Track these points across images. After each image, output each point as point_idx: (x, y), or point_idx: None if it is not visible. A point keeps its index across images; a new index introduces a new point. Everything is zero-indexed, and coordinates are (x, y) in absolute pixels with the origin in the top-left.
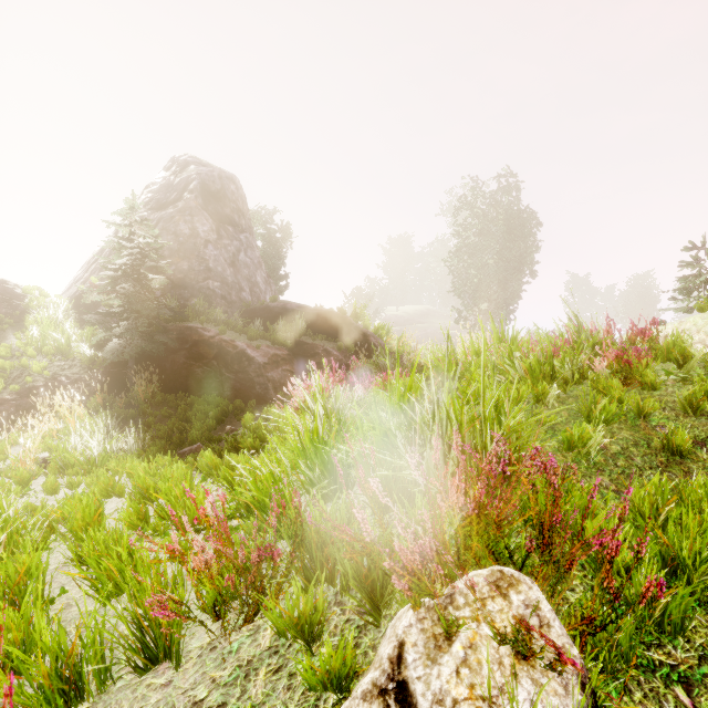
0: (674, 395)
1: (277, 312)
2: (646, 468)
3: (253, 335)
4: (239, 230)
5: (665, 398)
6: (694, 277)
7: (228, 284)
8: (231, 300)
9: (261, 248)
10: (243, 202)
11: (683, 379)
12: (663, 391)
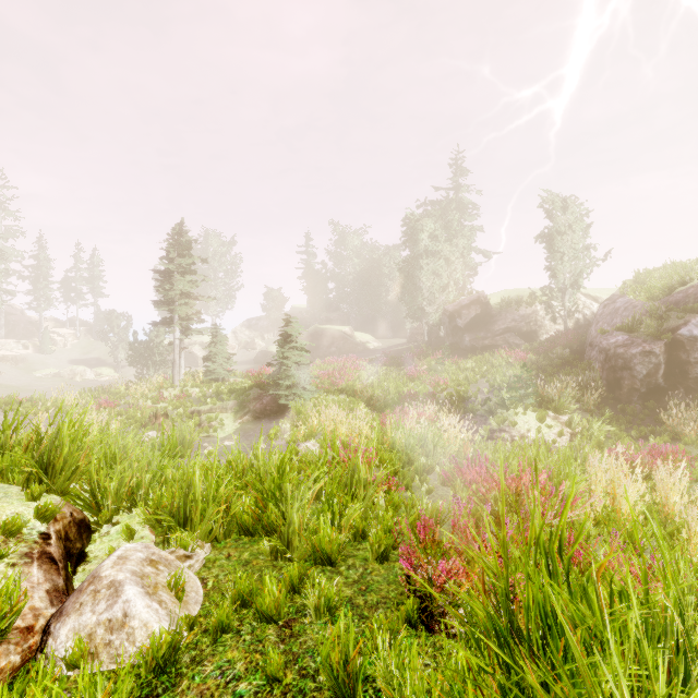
0: None
1: None
2: None
3: None
4: None
5: None
6: None
7: None
8: None
9: None
10: None
11: None
12: None
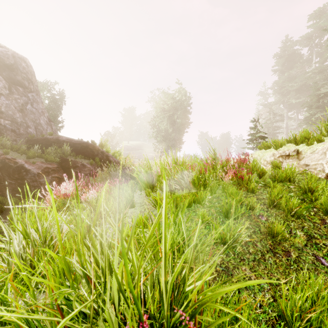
0: (262, 194)
1: (52, 141)
2: (265, 252)
3: (31, 155)
4: (27, 91)
5: (263, 199)
6: (254, 134)
7: (17, 123)
8: (20, 133)
9: (48, 104)
10: (32, 75)
11: (264, 185)
12: (256, 192)
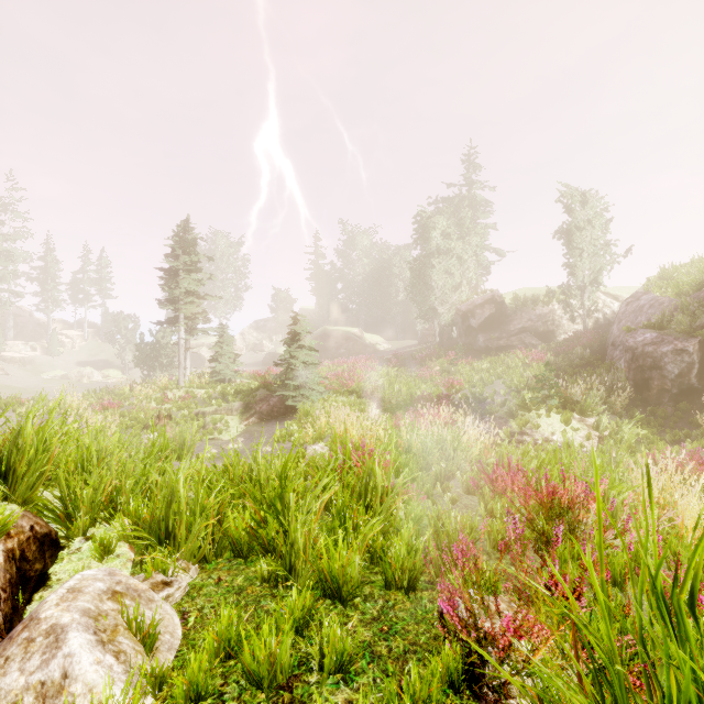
0: None
1: None
2: None
3: None
4: None
5: None
6: None
7: None
8: None
9: None
10: None
11: None
12: None
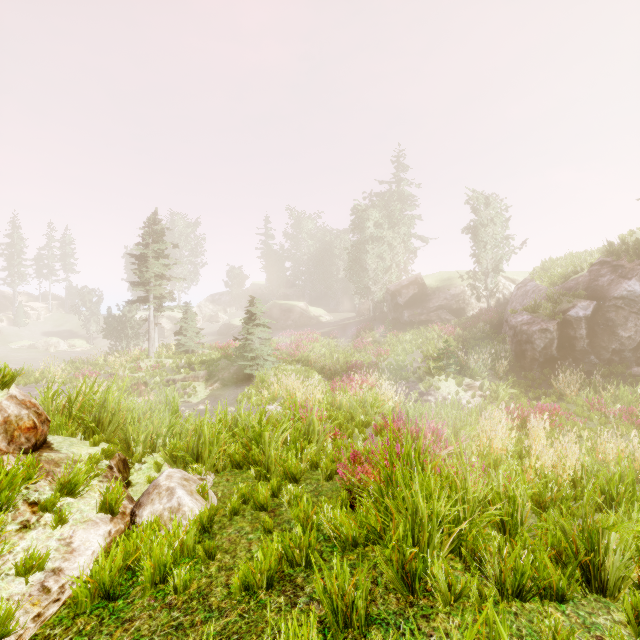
0: None
1: None
2: None
3: None
4: None
5: None
6: None
7: None
8: None
9: None
10: None
11: None
12: None
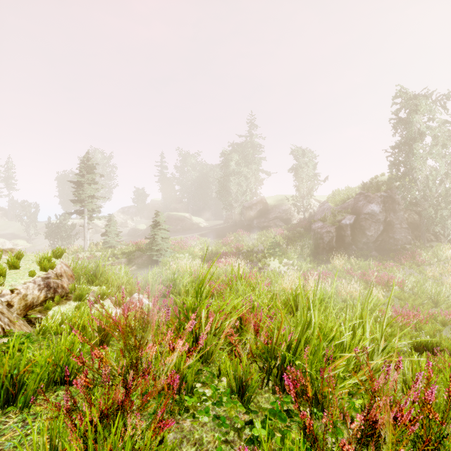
0: None
1: None
2: None
3: None
4: None
5: None
6: None
7: None
8: None
9: None
10: None
11: None
12: None
